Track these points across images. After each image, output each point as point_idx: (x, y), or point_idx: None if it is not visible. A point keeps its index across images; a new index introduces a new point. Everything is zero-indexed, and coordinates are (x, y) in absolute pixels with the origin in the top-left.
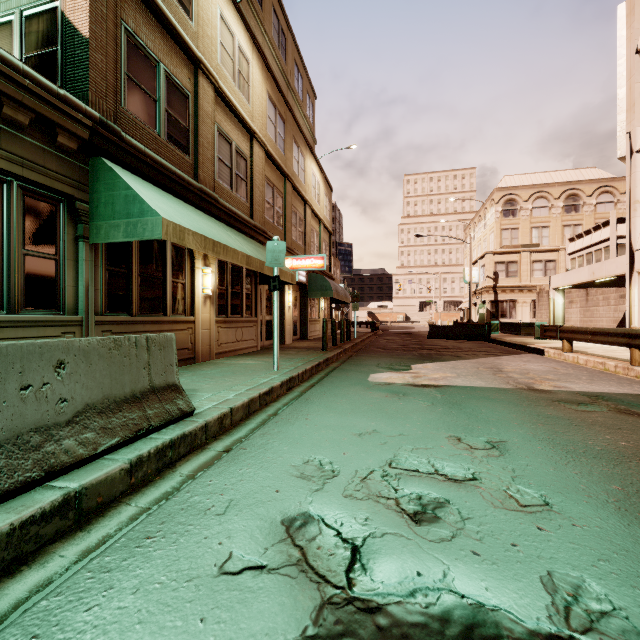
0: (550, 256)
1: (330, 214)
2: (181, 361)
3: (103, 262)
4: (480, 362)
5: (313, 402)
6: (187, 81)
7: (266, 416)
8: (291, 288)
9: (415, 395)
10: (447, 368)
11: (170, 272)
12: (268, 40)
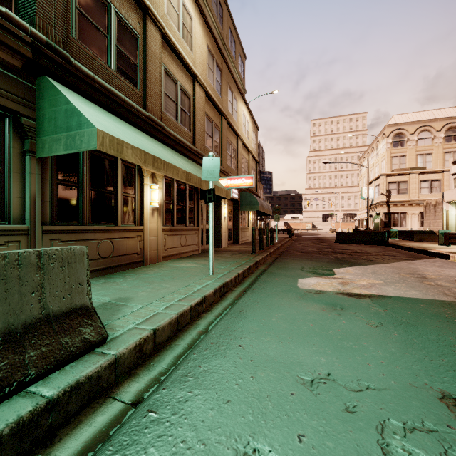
0: (435, 176)
1: (256, 147)
2: (131, 264)
3: (53, 176)
4: (396, 267)
5: (246, 316)
6: (137, 24)
7: (196, 334)
8: (226, 203)
9: (354, 309)
10: (369, 273)
11: (121, 187)
12: (208, 8)
